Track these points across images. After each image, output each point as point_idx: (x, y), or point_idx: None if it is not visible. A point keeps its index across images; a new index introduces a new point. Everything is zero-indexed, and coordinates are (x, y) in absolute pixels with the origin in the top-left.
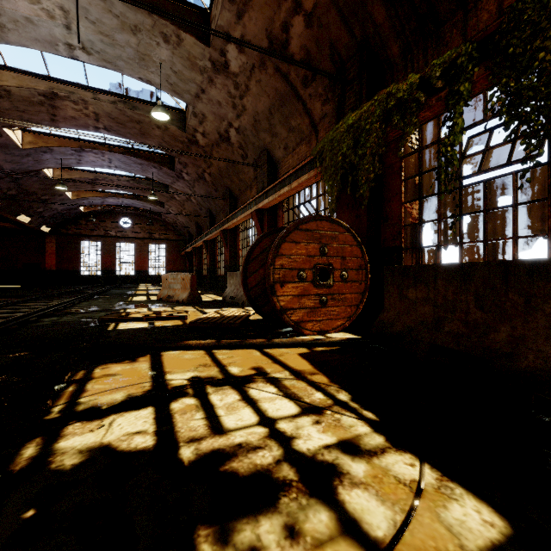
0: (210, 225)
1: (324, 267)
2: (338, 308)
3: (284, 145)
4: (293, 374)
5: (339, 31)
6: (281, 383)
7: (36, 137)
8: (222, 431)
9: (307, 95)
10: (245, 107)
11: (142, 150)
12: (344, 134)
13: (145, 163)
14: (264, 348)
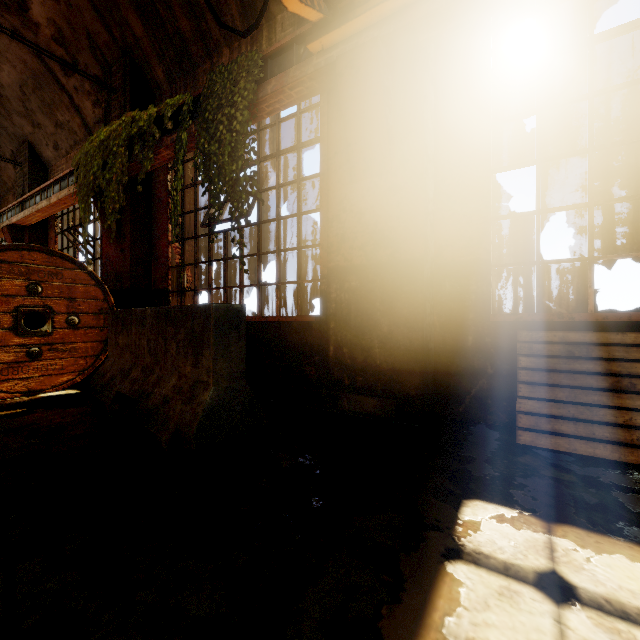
0: None
1: (35, 310)
2: (63, 361)
3: (53, 142)
4: None
5: (95, 23)
6: None
7: None
8: None
9: (72, 87)
10: None
11: None
12: (97, 150)
13: None
14: None
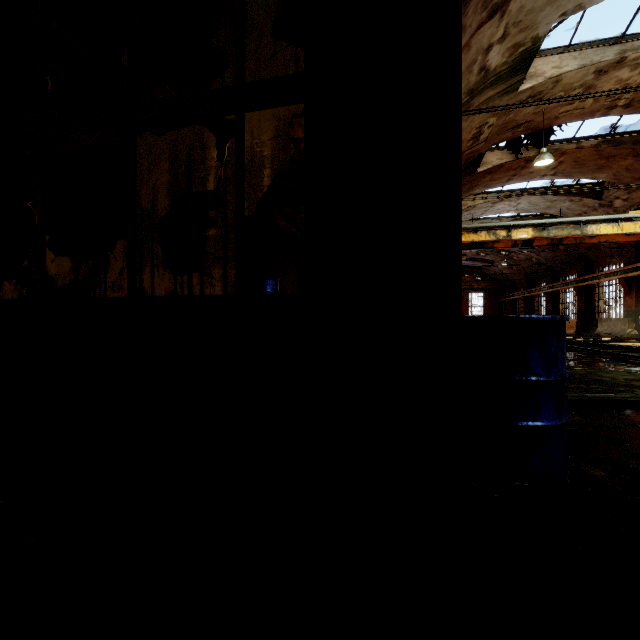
0: (552, 280)
1: None
2: None
3: None
4: None
5: None
6: None
7: None
8: None
9: None
10: None
11: None
12: None
13: None
14: None
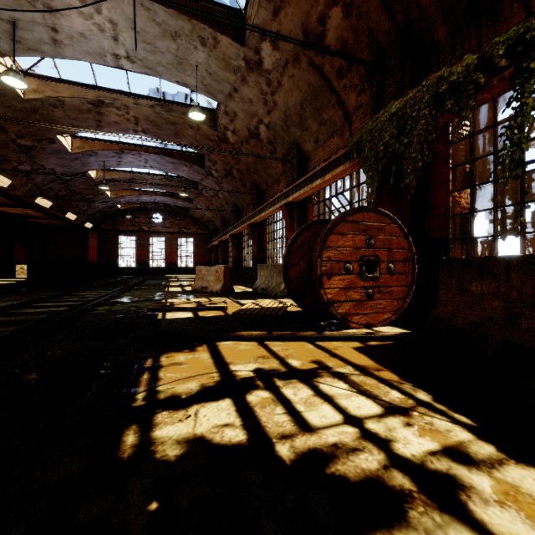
0: (236, 220)
1: (370, 259)
2: (385, 301)
3: (315, 138)
4: (357, 369)
5: (380, 18)
6: (349, 379)
7: (83, 142)
8: (310, 429)
9: (342, 87)
10: (276, 103)
11: (175, 150)
12: (386, 123)
13: (177, 162)
14: (315, 340)
